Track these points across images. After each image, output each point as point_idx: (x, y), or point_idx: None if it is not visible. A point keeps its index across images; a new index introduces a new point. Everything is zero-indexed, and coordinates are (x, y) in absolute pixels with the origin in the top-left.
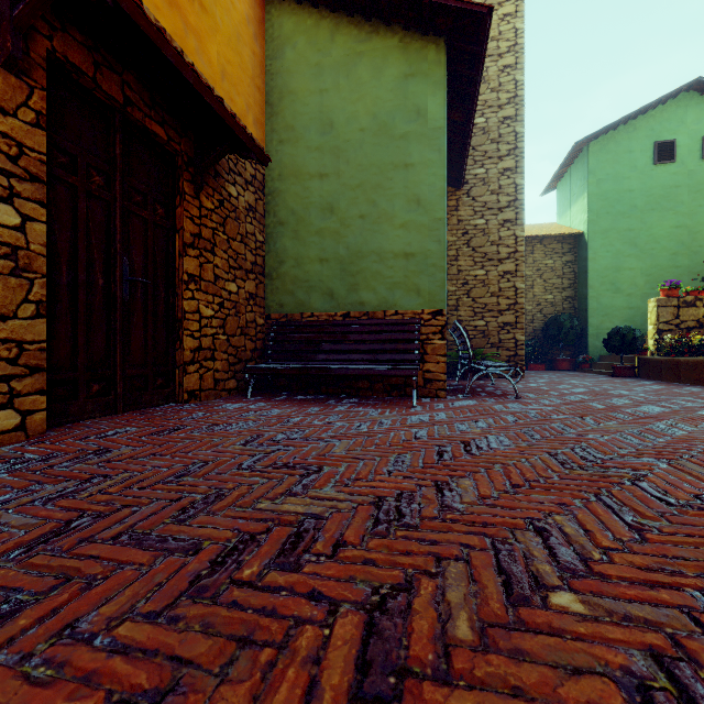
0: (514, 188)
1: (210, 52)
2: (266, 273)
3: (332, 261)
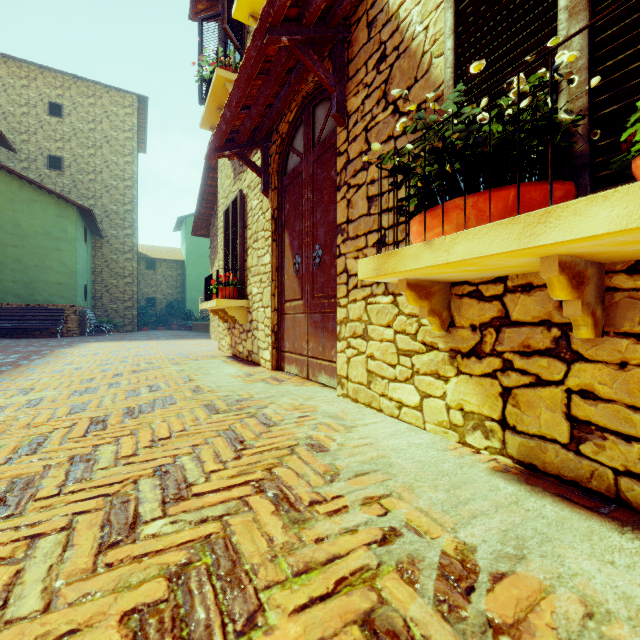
0: (132, 244)
1: None
2: None
3: (20, 282)
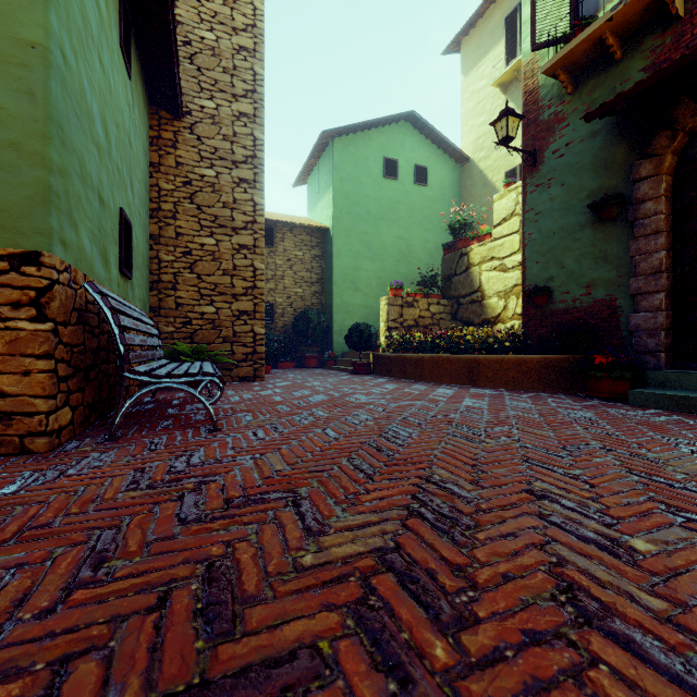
0: (252, 141)
1: None
2: None
3: None
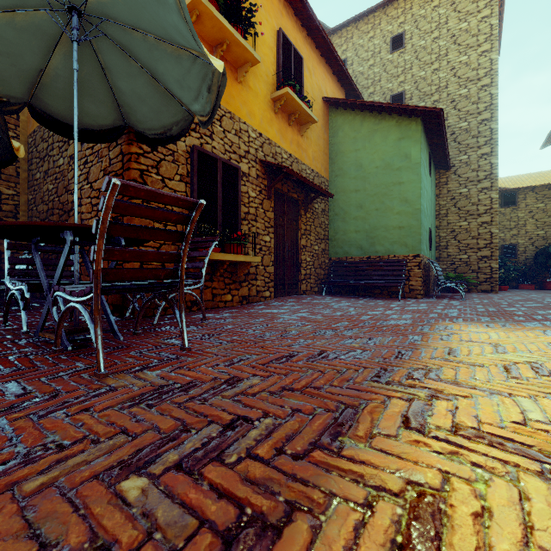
0: (489, 166)
1: (309, 153)
2: (329, 238)
3: (361, 231)
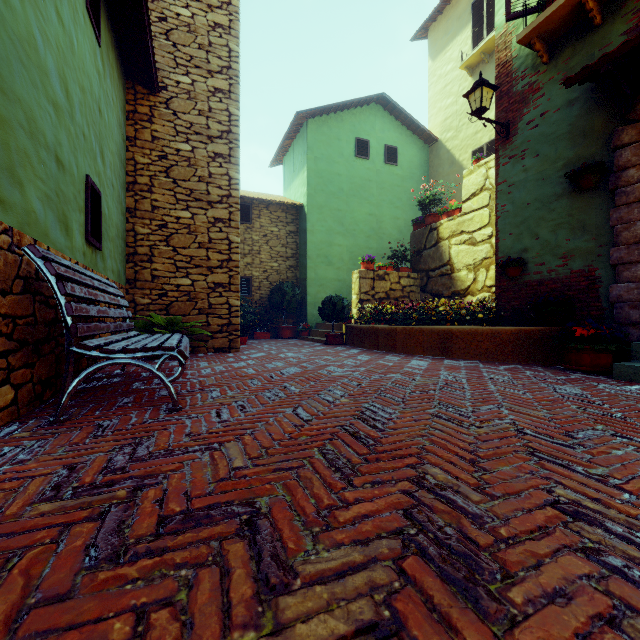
0: (227, 117)
1: None
2: None
3: None
